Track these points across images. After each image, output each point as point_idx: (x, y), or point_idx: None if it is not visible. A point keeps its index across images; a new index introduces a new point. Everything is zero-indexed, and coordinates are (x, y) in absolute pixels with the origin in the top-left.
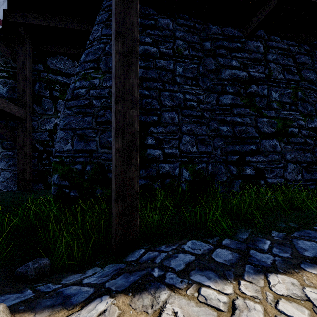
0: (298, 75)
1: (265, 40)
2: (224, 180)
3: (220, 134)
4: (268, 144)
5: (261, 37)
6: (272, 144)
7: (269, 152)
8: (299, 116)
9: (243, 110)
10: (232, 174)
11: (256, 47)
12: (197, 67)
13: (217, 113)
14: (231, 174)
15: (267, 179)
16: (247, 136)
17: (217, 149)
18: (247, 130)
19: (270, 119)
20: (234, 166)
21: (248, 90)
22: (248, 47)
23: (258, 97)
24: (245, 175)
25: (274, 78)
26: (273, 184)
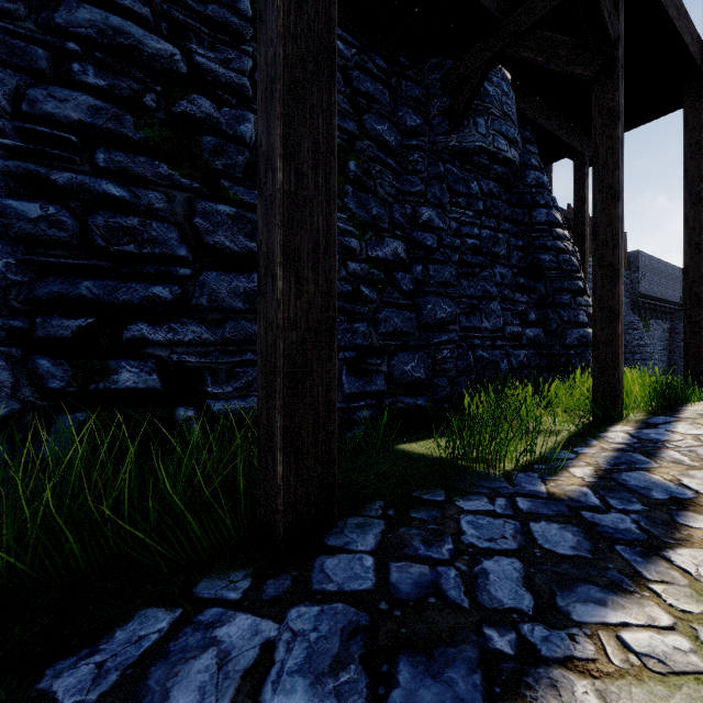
0: (356, 121)
1: None
2: None
3: (7, 228)
4: (225, 288)
5: None
6: (242, 289)
7: (226, 313)
8: (347, 224)
9: (145, 163)
10: (47, 391)
11: None
12: None
13: (5, 143)
14: (42, 389)
15: (208, 402)
16: (146, 254)
17: None
18: (150, 230)
19: (249, 213)
20: (61, 357)
21: (178, 105)
22: None
23: (219, 139)
24: (113, 390)
25: None
26: (234, 415)
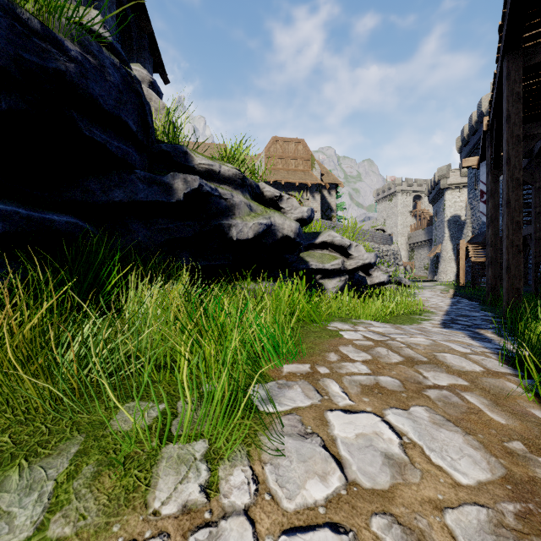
0: None
1: None
2: None
3: None
4: None
5: None
6: None
7: None
8: None
9: None
10: None
11: None
12: None
13: None
14: None
15: None
16: None
17: None
18: None
19: None
20: None
21: None
22: None
23: None
24: None
25: None
26: None
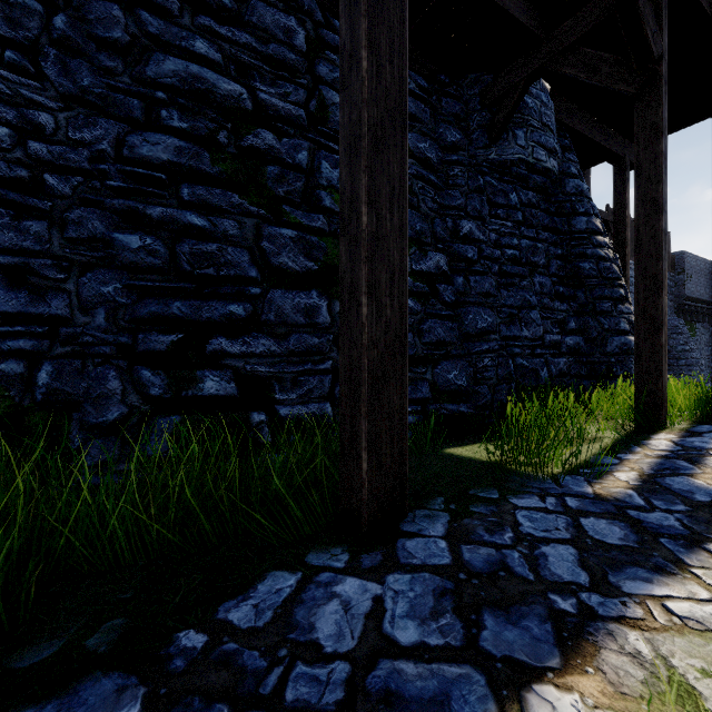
0: None
1: (316, 25)
2: (110, 420)
3: (115, 258)
4: (289, 304)
5: (303, 11)
6: (303, 305)
7: (290, 327)
8: None
9: (220, 195)
10: (148, 397)
11: (284, 29)
12: (50, 15)
13: (111, 184)
14: (145, 395)
15: (277, 407)
16: (223, 276)
17: (95, 308)
18: (226, 254)
19: (308, 234)
20: (159, 368)
21: (246, 140)
22: (259, 19)
23: (280, 167)
24: (200, 397)
25: (335, 129)
26: (298, 419)
